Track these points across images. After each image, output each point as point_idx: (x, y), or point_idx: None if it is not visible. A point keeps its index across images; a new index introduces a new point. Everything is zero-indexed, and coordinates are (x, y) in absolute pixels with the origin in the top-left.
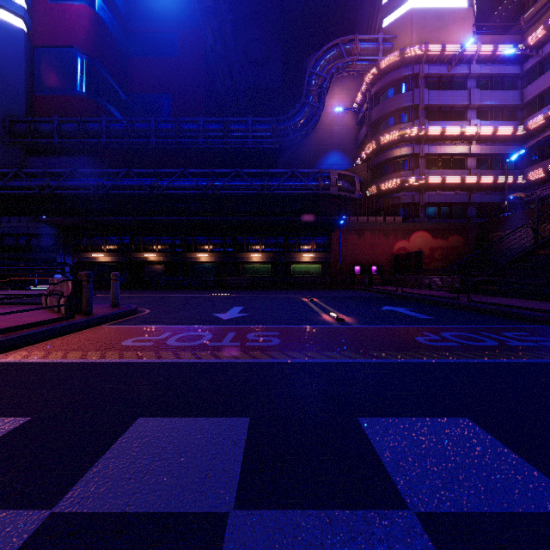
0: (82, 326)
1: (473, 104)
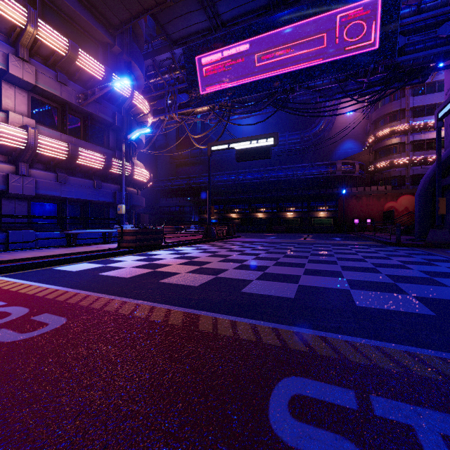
0: (232, 238)
1: None
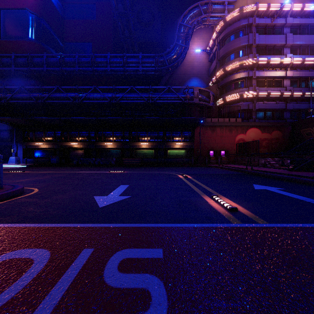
0: None
1: (288, 43)
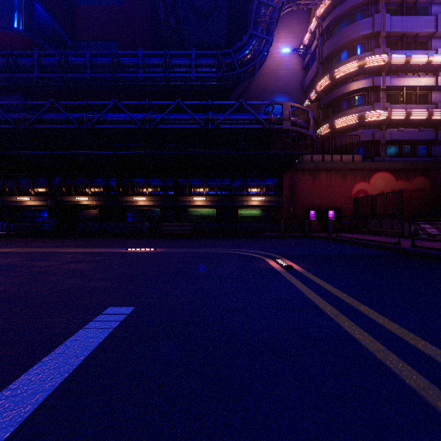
0: None
1: (439, 31)
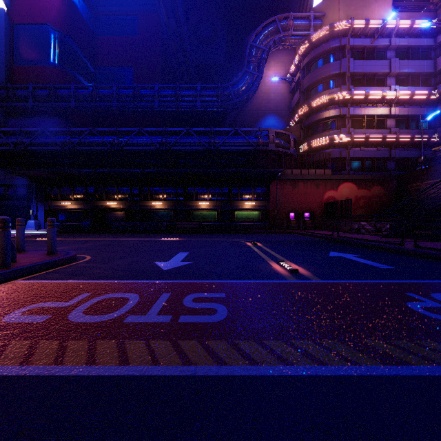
0: None
1: (392, 72)
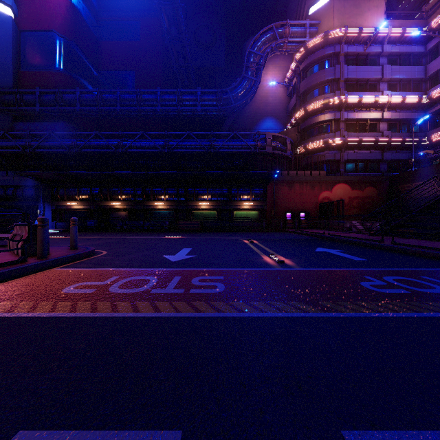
0: (32, 270)
1: (384, 77)
